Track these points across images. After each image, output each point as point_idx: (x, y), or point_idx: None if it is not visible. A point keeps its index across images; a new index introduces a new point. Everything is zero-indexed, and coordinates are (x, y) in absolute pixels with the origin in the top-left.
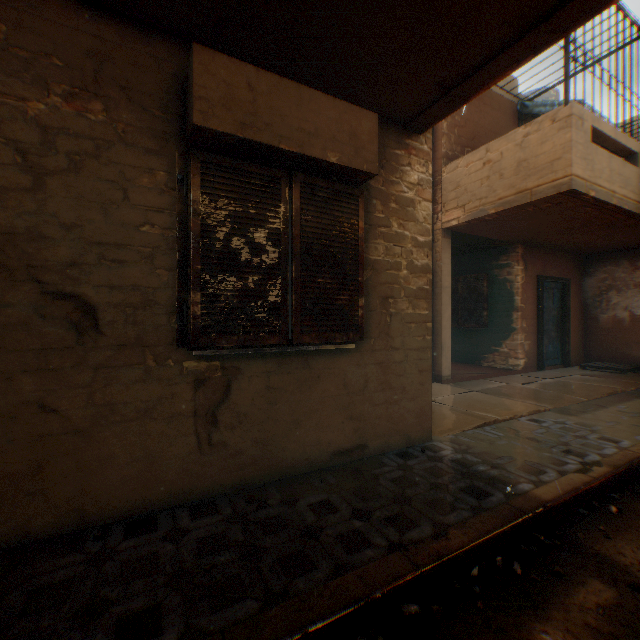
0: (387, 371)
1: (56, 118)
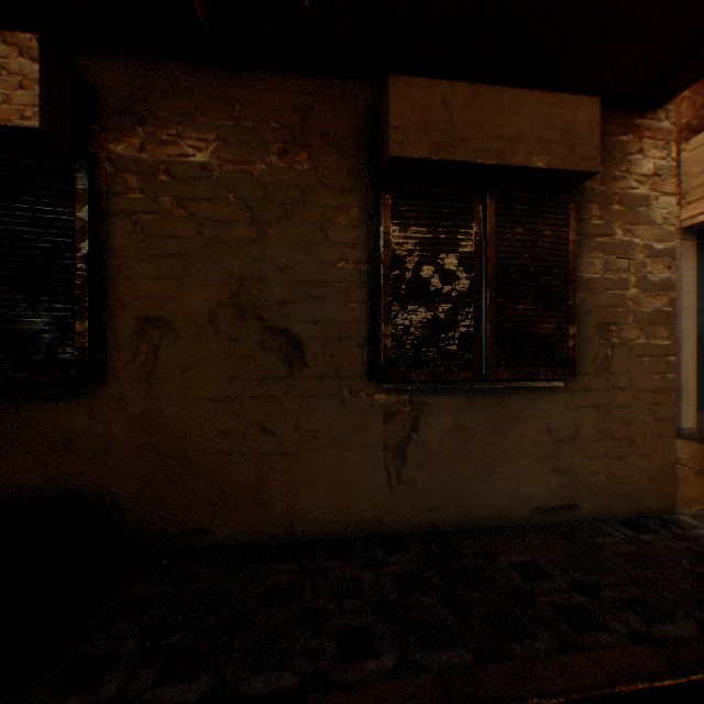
0: (606, 417)
1: (272, 174)
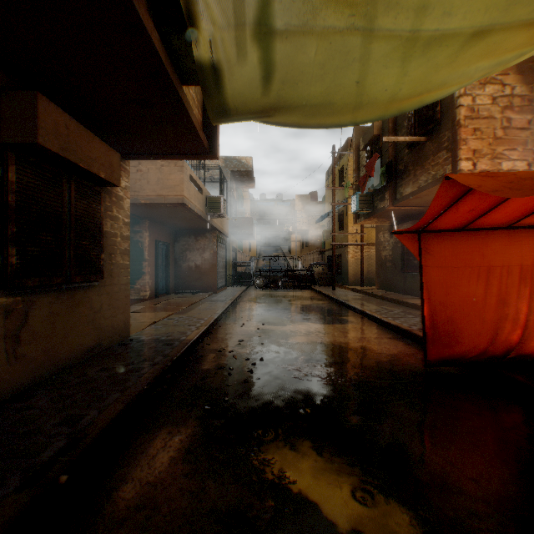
0: (112, 298)
1: None
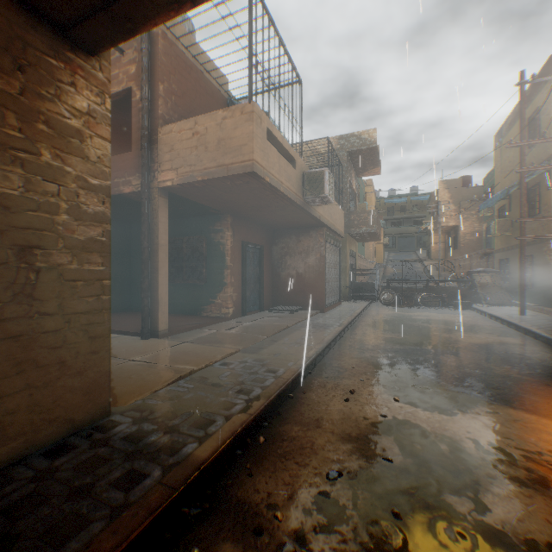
0: (32, 345)
1: None
